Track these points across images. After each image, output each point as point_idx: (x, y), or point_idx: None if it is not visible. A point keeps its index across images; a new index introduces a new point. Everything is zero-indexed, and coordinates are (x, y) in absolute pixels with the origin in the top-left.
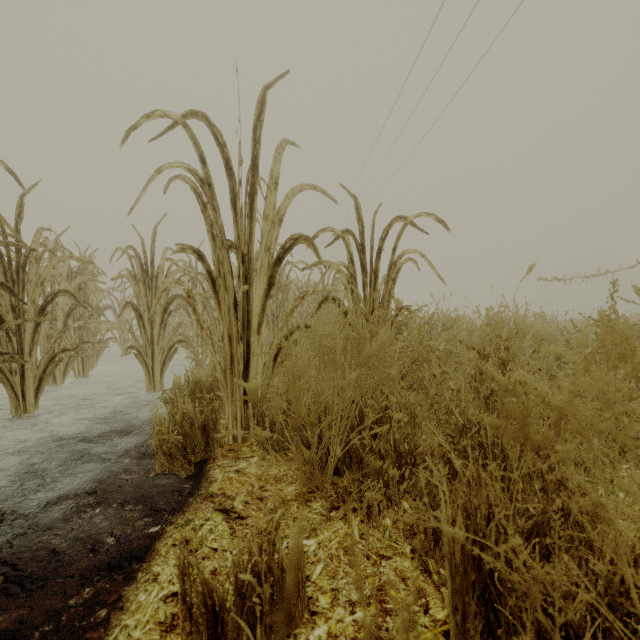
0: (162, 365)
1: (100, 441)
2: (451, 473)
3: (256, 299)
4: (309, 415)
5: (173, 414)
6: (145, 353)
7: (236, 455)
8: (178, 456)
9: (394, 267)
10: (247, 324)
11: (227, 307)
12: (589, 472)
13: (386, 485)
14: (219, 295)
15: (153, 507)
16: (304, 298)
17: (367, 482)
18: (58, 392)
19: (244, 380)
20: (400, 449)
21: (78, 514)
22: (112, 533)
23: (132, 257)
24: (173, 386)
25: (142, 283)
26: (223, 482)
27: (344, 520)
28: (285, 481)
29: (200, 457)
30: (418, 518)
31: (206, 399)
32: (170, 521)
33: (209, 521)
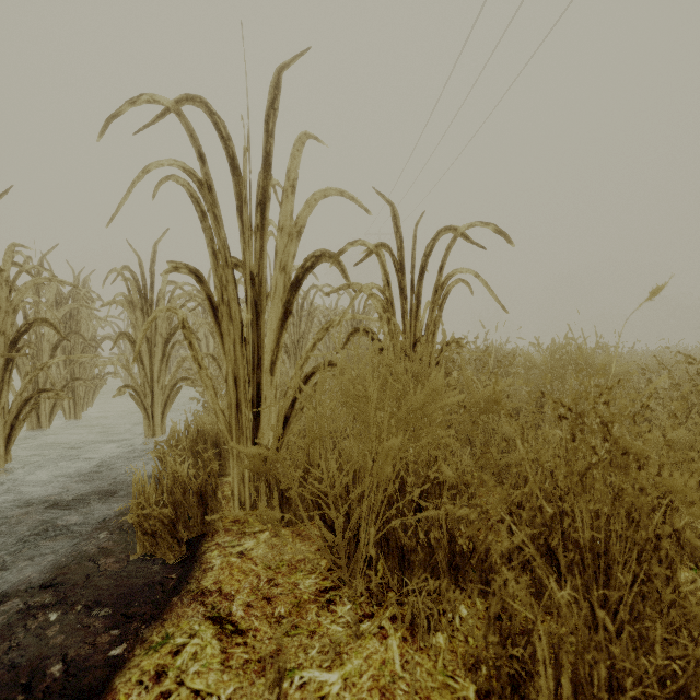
0: (163, 407)
1: (77, 505)
2: (522, 565)
3: (269, 331)
4: (333, 484)
5: (160, 478)
6: (143, 393)
7: (242, 529)
8: (164, 535)
9: (441, 291)
10: (257, 362)
11: (232, 341)
12: (697, 556)
13: (435, 580)
14: (222, 326)
15: (124, 611)
16: (329, 329)
17: (411, 584)
18: (43, 437)
19: (253, 432)
20: (454, 532)
21: (22, 621)
22: (61, 656)
23: (127, 279)
24: (170, 435)
25: (140, 310)
26: (221, 571)
27: (380, 637)
28: (302, 570)
29: (196, 532)
30: (486, 648)
31: (203, 459)
32: (142, 637)
33: (195, 638)
